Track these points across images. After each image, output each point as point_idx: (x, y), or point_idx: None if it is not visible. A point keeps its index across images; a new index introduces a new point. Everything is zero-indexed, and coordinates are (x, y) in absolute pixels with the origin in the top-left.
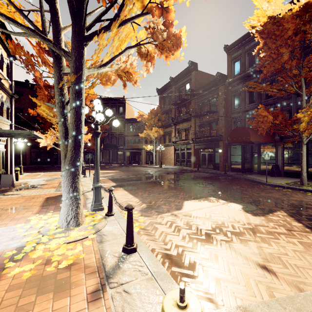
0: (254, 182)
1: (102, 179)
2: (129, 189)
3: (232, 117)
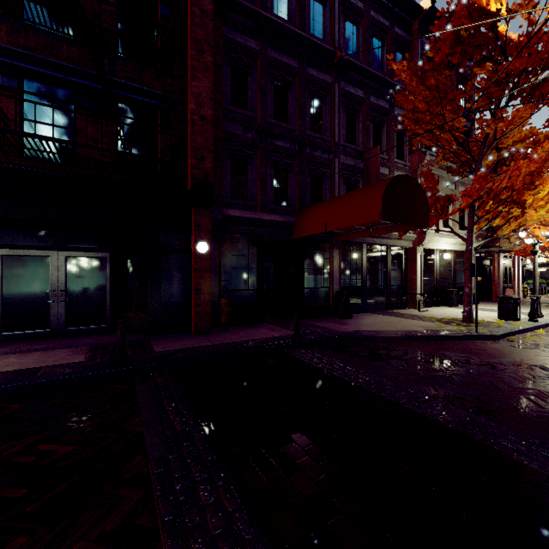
0: (452, 339)
1: None
2: None
3: (227, 132)
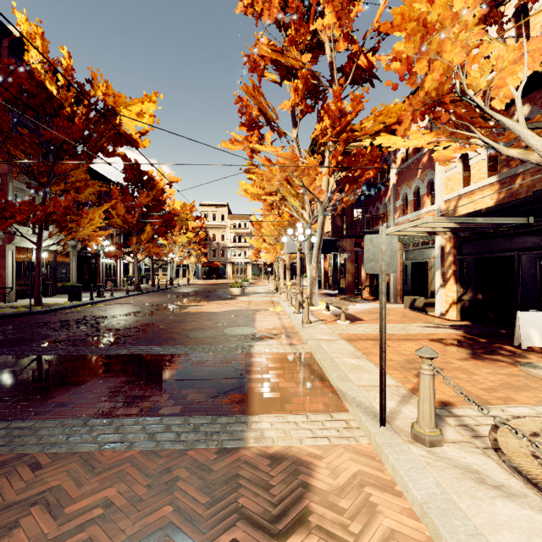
0: (5, 317)
1: (290, 396)
2: (247, 327)
3: None
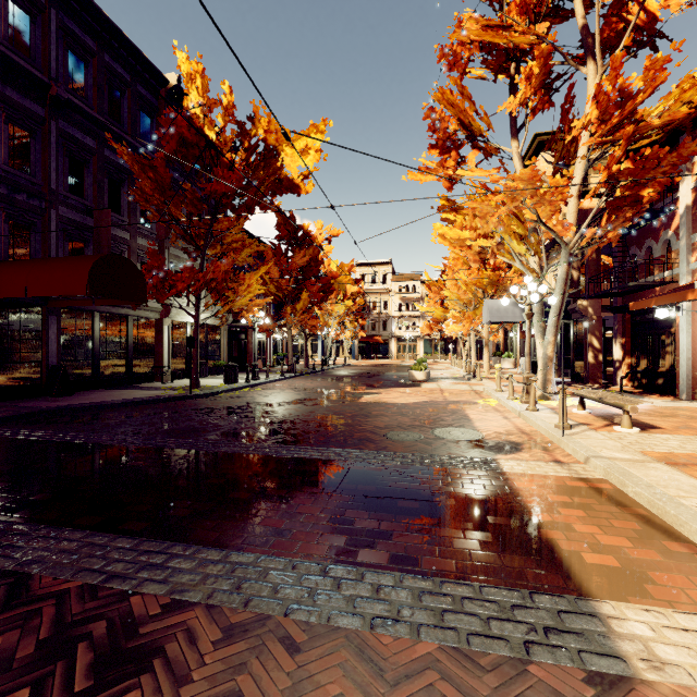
0: (168, 401)
1: (641, 568)
2: (464, 428)
3: None
